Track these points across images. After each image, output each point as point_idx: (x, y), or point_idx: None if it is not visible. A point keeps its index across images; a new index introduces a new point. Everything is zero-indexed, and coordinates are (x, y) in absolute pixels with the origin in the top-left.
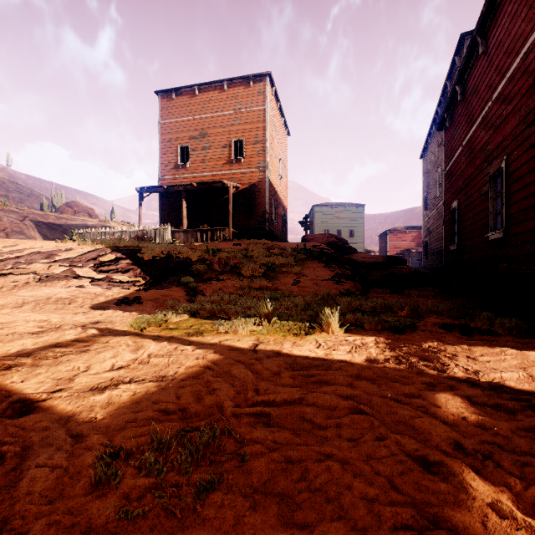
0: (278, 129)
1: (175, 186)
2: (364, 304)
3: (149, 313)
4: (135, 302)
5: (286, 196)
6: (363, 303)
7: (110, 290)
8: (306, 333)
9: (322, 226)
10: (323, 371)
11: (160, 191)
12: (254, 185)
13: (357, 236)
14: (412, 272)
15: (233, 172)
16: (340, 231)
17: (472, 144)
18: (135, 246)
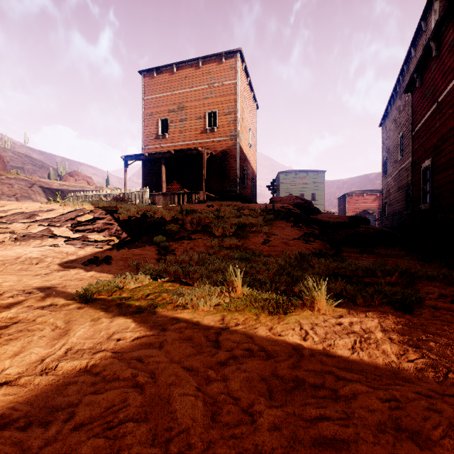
0: (248, 102)
1: (155, 154)
2: (341, 267)
3: (110, 276)
4: (105, 261)
5: (255, 162)
6: (340, 266)
7: (83, 249)
8: (285, 311)
9: (286, 191)
10: (328, 409)
11: (142, 159)
12: (226, 152)
13: (318, 199)
14: (377, 231)
15: (207, 141)
16: (303, 194)
17: (452, 97)
18: (112, 206)
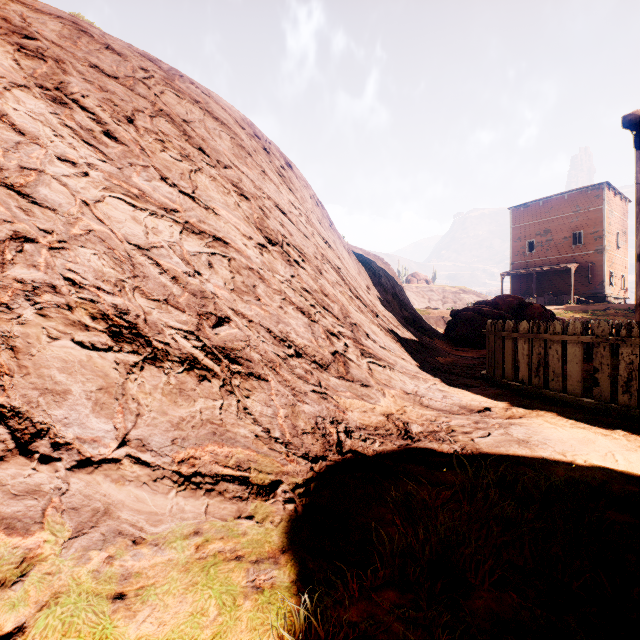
0: (615, 209)
1: (528, 271)
2: None
3: None
4: None
5: (625, 258)
6: None
7: None
8: None
9: None
10: None
11: (516, 274)
12: (591, 263)
13: None
14: None
15: (572, 255)
16: None
17: None
18: None
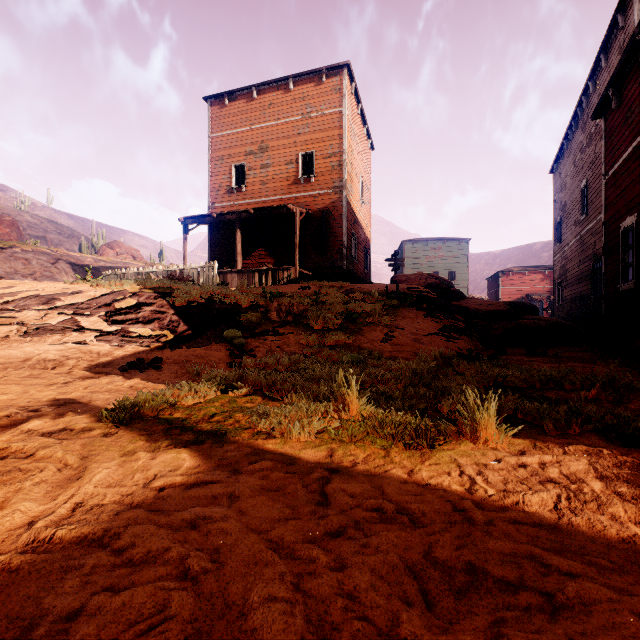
0: (359, 139)
1: (226, 215)
2: (506, 375)
3: (159, 386)
4: (152, 366)
5: (369, 227)
6: (504, 373)
7: (122, 348)
8: (431, 443)
9: (414, 268)
10: (546, 638)
11: (208, 222)
12: (328, 212)
13: (459, 280)
14: (551, 324)
15: (301, 195)
16: (437, 273)
17: None
18: (165, 287)
